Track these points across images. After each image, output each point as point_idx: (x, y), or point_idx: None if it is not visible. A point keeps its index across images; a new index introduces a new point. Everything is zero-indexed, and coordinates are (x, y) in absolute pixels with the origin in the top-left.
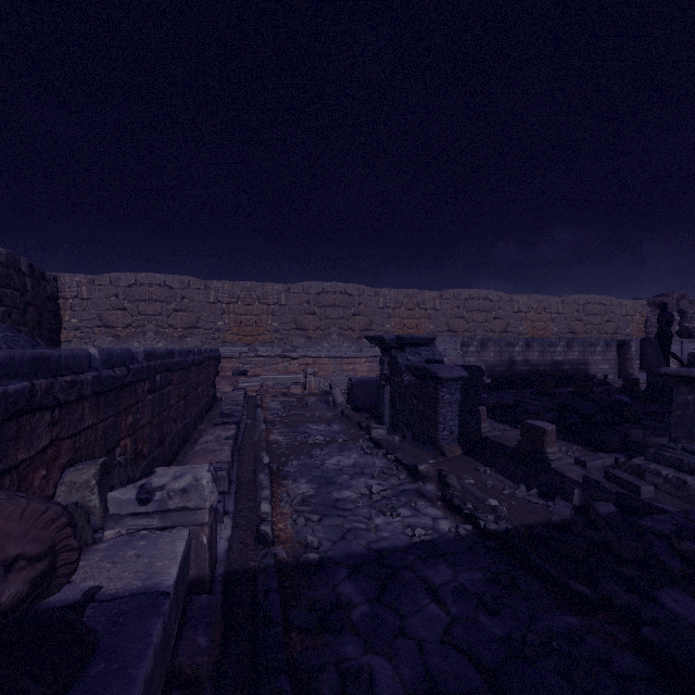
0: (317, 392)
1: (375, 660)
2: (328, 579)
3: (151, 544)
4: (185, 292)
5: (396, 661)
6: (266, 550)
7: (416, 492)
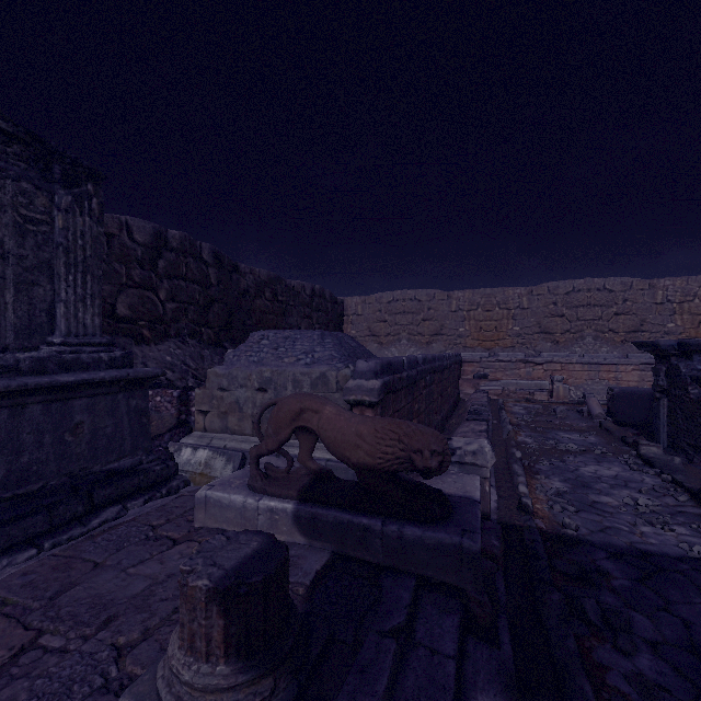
0: (566, 401)
1: (634, 614)
2: (586, 553)
3: (459, 478)
4: (430, 304)
5: (657, 623)
6: (528, 516)
7: (700, 517)
